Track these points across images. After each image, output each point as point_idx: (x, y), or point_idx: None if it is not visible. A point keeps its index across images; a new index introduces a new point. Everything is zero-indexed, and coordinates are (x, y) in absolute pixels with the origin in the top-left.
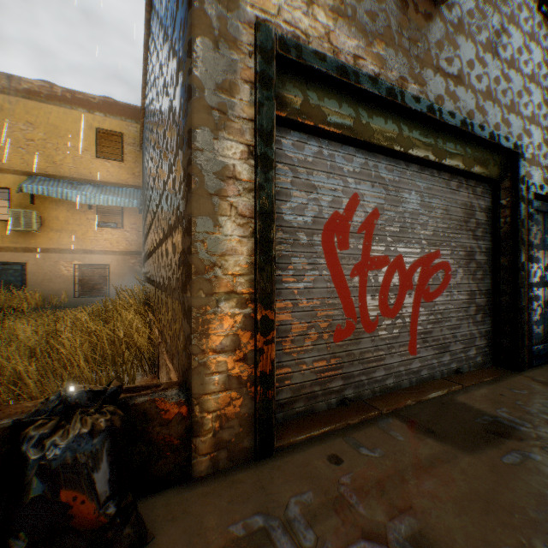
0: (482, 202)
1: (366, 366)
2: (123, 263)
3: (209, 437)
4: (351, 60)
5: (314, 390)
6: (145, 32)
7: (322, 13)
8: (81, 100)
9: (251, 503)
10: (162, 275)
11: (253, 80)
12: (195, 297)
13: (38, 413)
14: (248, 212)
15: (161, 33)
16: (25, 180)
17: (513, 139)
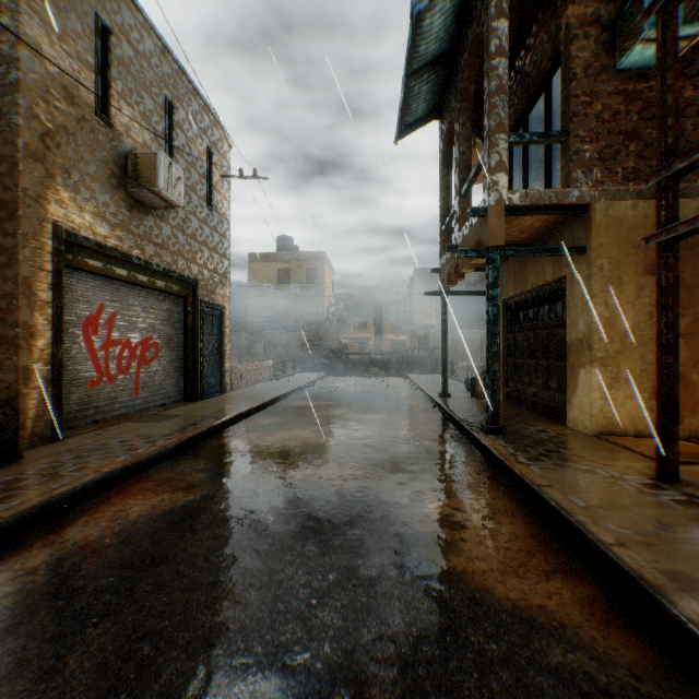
0: (179, 308)
1: (110, 402)
2: None
3: (31, 431)
4: (104, 238)
5: (79, 416)
6: None
7: (89, 215)
8: None
9: (66, 446)
10: None
11: (54, 251)
12: (24, 361)
13: None
14: (51, 318)
15: None
16: None
17: (193, 278)
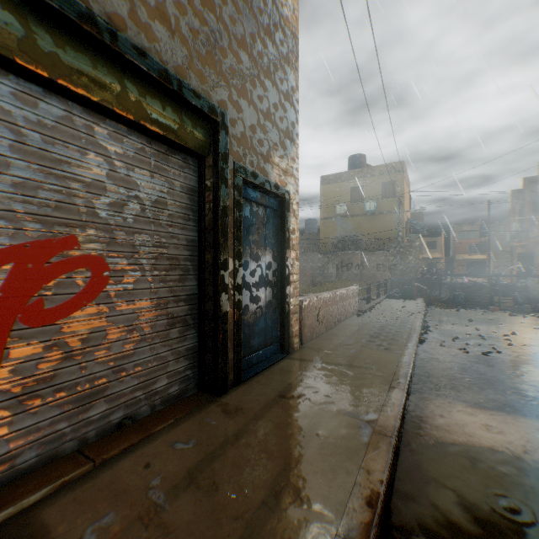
0: (182, 179)
1: None
2: None
3: None
4: None
5: None
6: None
7: None
8: None
9: None
10: None
11: None
12: None
13: None
14: None
15: None
16: None
17: (210, 101)
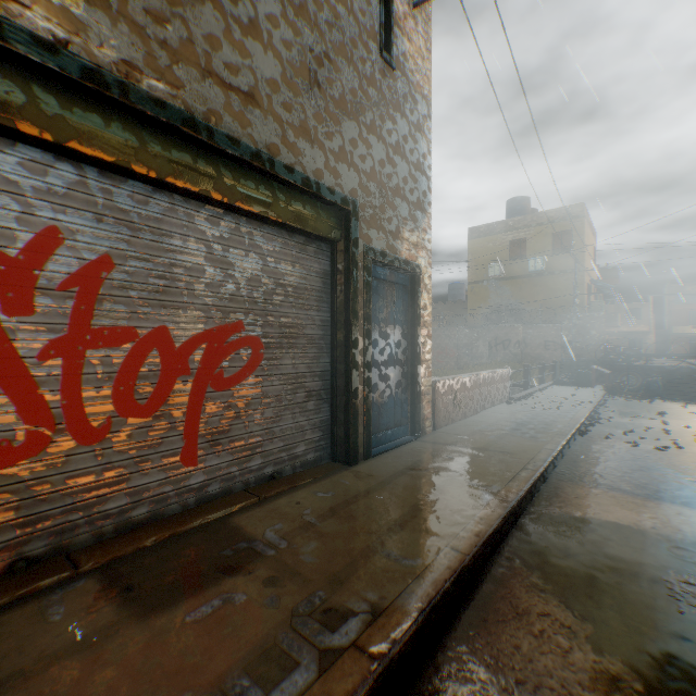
0: (317, 264)
1: (85, 496)
2: None
3: None
4: None
5: None
6: None
7: None
8: None
9: None
10: None
11: None
12: None
13: None
14: None
15: None
16: None
17: (343, 194)
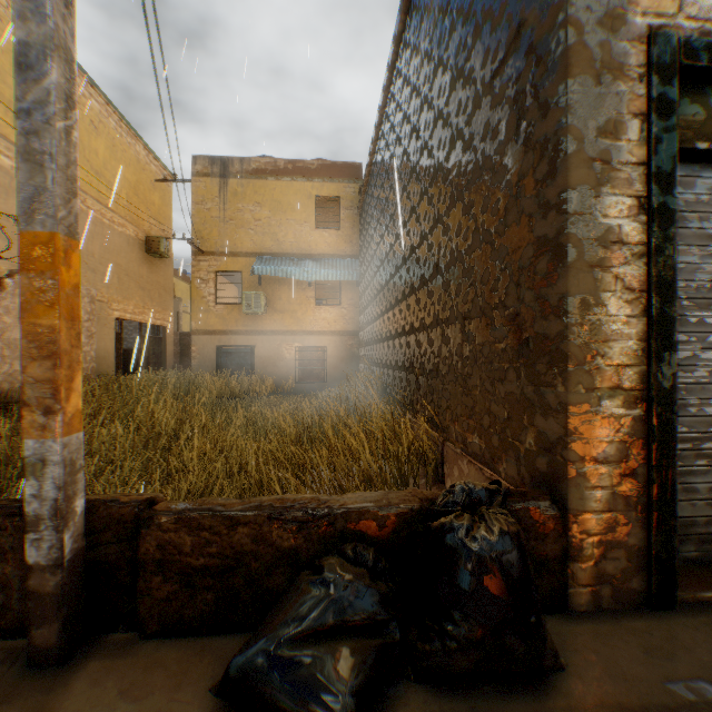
0: None
1: None
2: (340, 345)
3: (588, 566)
4: None
5: (709, 531)
6: (388, 77)
7: None
8: (300, 169)
9: (679, 662)
10: (446, 361)
11: (643, 110)
12: (571, 393)
13: (447, 503)
14: (637, 284)
15: (443, 77)
16: (252, 261)
17: None
